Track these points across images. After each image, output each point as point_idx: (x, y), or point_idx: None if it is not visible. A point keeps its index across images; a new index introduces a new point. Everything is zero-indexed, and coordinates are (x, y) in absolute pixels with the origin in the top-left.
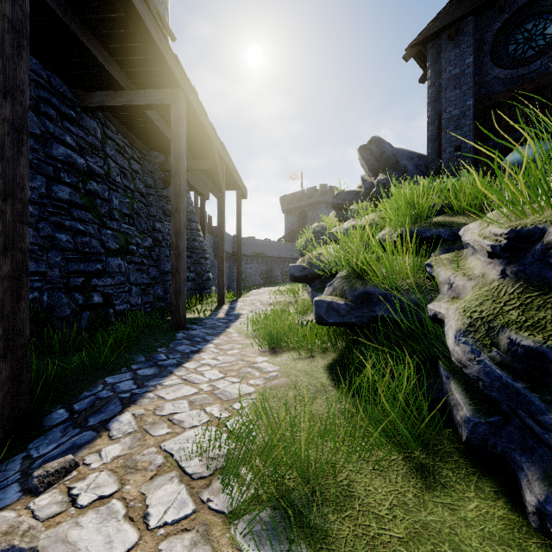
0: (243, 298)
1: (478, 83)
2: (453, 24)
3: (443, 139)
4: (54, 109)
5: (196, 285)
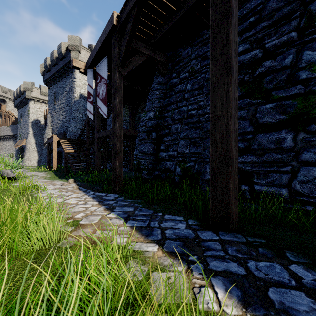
0: None
1: None
2: None
3: None
4: None
5: None
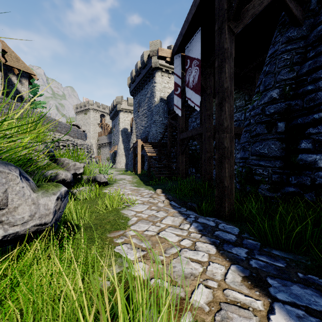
0: None
1: None
2: None
3: None
4: None
5: None
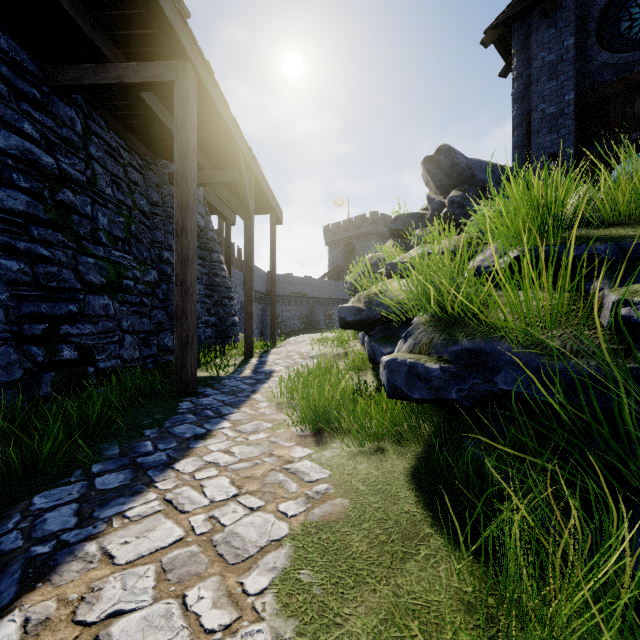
0: (277, 349)
1: (580, 72)
2: None
3: (534, 145)
4: (5, 84)
5: (217, 333)
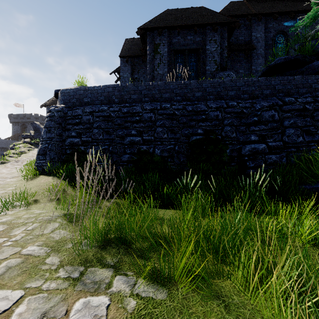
0: None
1: None
2: (49, 105)
3: None
4: None
5: None
